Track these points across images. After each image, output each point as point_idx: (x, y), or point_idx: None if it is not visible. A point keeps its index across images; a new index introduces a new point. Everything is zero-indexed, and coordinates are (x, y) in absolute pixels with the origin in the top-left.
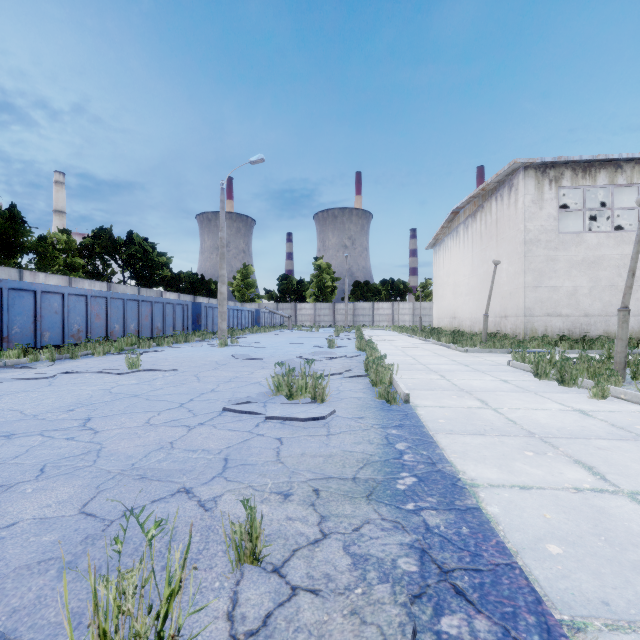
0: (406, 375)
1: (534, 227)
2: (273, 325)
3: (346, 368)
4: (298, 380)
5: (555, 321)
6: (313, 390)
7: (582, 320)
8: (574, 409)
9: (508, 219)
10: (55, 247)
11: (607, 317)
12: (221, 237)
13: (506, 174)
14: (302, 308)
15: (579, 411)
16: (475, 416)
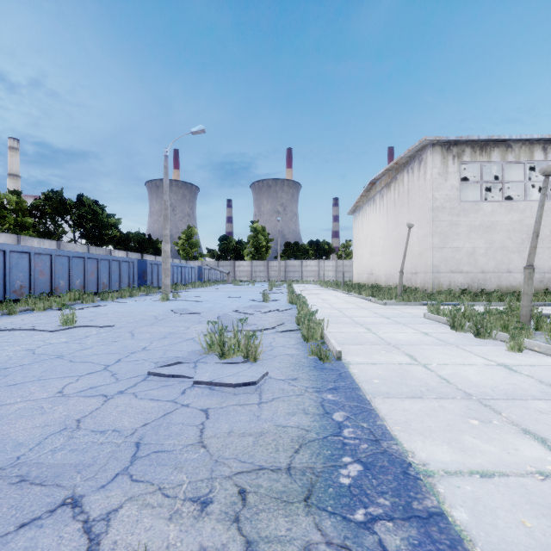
0: (335, 328)
1: (440, 196)
2: (214, 280)
3: (279, 322)
4: (230, 339)
5: (457, 277)
6: (245, 349)
7: (479, 276)
8: (498, 363)
9: (418, 189)
10: (5, 207)
11: (500, 273)
12: (165, 200)
13: (416, 150)
14: (240, 265)
15: (503, 366)
16: (408, 374)
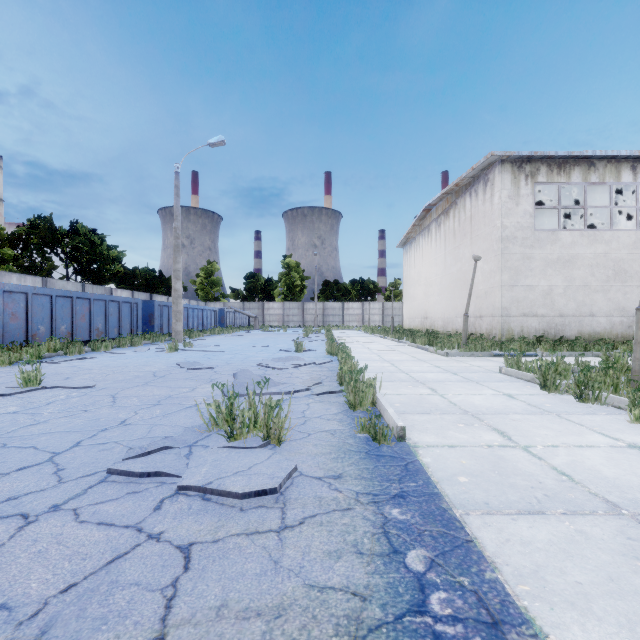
0: (389, 389)
1: (510, 223)
2: (239, 325)
3: (315, 380)
4: (243, 411)
5: (531, 321)
6: (265, 426)
7: (557, 320)
8: (628, 444)
9: (483, 215)
10: None
11: (581, 317)
12: (175, 227)
13: (482, 168)
14: (270, 308)
15: (638, 448)
16: (507, 465)
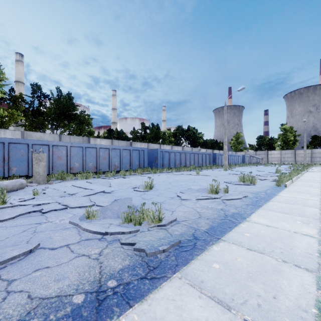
0: (301, 182)
1: None
2: (252, 163)
3: (273, 179)
4: (246, 177)
5: None
6: (251, 180)
7: None
8: None
9: None
10: (166, 135)
11: None
12: (224, 125)
13: None
14: (272, 153)
15: None
16: (307, 191)
